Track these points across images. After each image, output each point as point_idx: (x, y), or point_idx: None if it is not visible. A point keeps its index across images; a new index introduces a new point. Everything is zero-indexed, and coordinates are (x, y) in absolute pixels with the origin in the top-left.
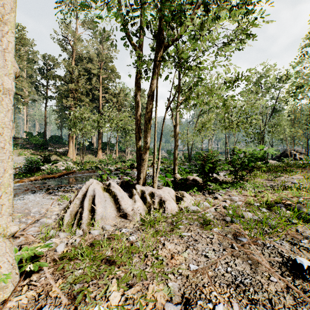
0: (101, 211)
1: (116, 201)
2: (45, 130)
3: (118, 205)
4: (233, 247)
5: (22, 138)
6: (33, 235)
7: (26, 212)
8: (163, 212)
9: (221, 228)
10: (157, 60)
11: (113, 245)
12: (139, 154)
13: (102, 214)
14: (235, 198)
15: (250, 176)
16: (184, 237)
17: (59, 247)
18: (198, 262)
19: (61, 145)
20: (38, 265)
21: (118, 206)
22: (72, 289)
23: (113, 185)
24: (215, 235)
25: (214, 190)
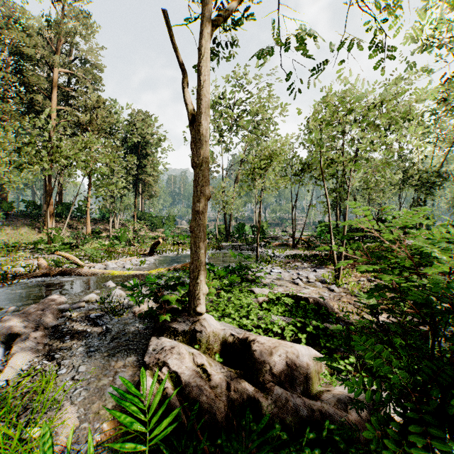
0: None
1: None
2: None
3: None
4: None
5: None
6: None
7: None
8: None
9: None
10: None
11: None
12: None
13: None
14: None
15: None
16: None
17: None
18: None
19: None
20: None
21: None
22: None
23: None
24: None
25: None
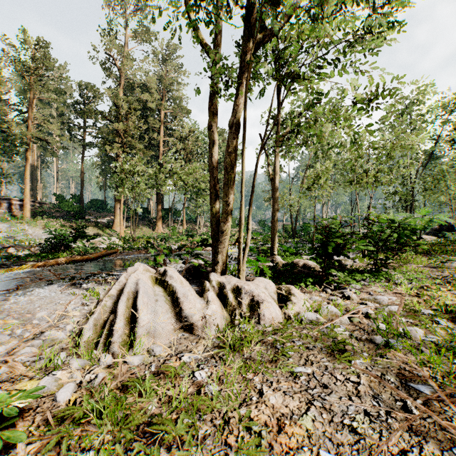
0: (148, 320)
1: (174, 302)
2: (82, 192)
3: (178, 308)
4: (409, 409)
5: (50, 203)
6: (25, 363)
7: (27, 318)
8: (257, 322)
9: (369, 359)
10: (245, 66)
11: (163, 389)
12: (215, 223)
13: (149, 326)
14: (382, 298)
15: (397, 260)
16: (300, 376)
17: (62, 391)
18: (338, 446)
19: (104, 213)
20: (7, 438)
21: (179, 311)
22: None
23: (170, 274)
24: (362, 377)
25: (341, 283)
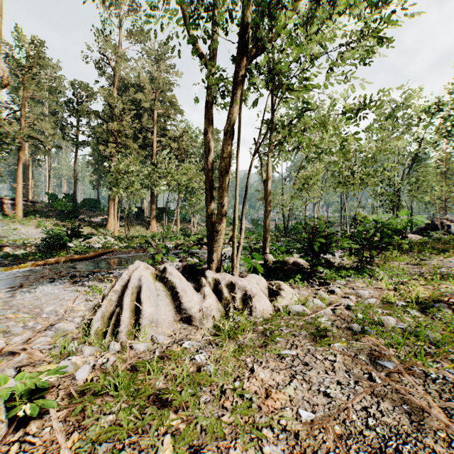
0: (151, 312)
1: (174, 296)
2: (75, 191)
3: (178, 302)
4: (373, 379)
5: (42, 202)
6: (41, 350)
7: (36, 312)
8: (249, 314)
9: (346, 343)
10: (238, 77)
11: (168, 369)
12: (210, 224)
13: (152, 317)
14: (363, 292)
15: (382, 258)
16: (286, 357)
17: (80, 372)
18: (313, 406)
19: (98, 212)
20: (41, 405)
21: (178, 304)
22: (94, 453)
23: (170, 271)
24: (338, 356)
25: (328, 279)
